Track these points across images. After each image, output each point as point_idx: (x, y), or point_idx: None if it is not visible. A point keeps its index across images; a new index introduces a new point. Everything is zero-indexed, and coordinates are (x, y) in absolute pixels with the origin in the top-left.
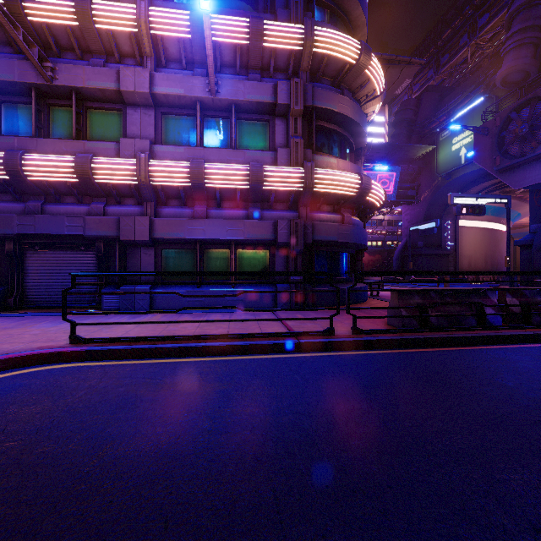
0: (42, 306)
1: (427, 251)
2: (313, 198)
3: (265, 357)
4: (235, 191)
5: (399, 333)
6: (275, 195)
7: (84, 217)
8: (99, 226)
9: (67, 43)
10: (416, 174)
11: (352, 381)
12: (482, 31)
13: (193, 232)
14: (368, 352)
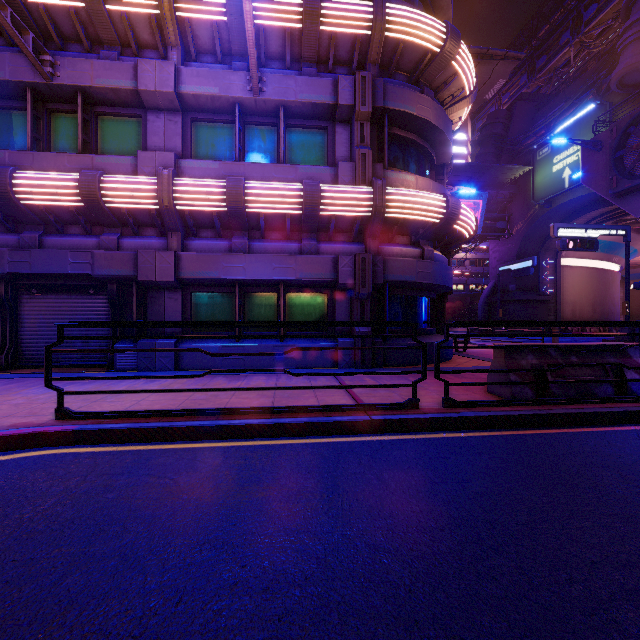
0: (41, 364)
1: (520, 296)
2: (384, 226)
3: (323, 441)
4: (284, 218)
5: (508, 406)
6: (335, 223)
7: (93, 252)
8: (111, 264)
9: (71, 31)
10: (507, 202)
11: (455, 485)
12: (588, 26)
13: (230, 271)
14: (469, 434)
